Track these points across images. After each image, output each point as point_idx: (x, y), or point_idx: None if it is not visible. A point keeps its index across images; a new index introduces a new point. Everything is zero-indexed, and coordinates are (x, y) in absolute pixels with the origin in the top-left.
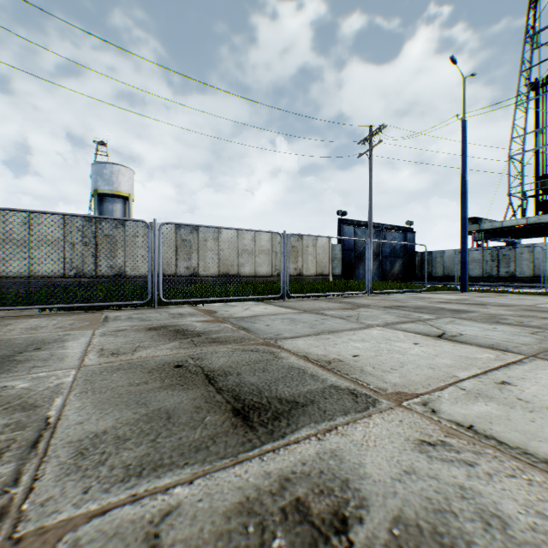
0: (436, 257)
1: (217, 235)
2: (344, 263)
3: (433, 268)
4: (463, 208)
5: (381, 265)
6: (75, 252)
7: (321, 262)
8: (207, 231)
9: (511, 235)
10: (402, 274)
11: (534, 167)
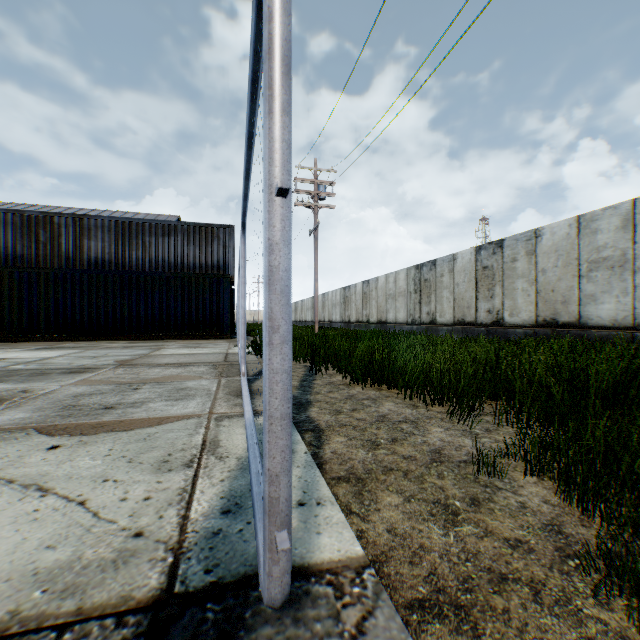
0: None
1: (532, 243)
2: None
3: None
4: None
5: None
6: (411, 300)
7: None
8: (516, 242)
9: None
10: None
11: None
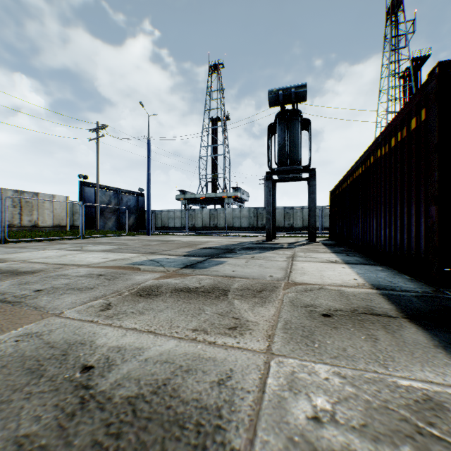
0: (158, 214)
1: None
2: (86, 216)
3: (156, 221)
4: (149, 188)
5: (119, 219)
6: None
7: (59, 215)
8: None
9: (201, 202)
10: (136, 225)
11: (212, 165)
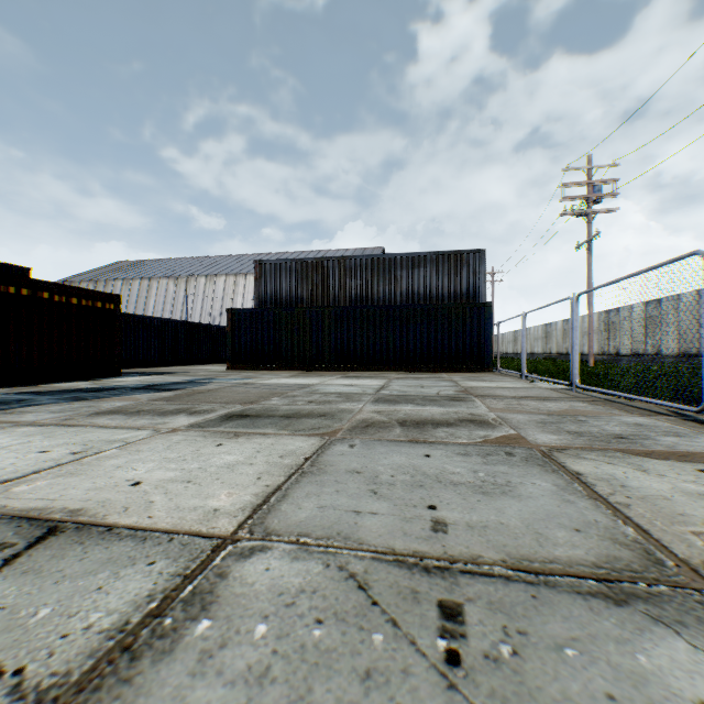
0: None
1: None
2: None
3: None
4: None
5: None
6: None
7: None
8: None
9: None
10: None
11: None
